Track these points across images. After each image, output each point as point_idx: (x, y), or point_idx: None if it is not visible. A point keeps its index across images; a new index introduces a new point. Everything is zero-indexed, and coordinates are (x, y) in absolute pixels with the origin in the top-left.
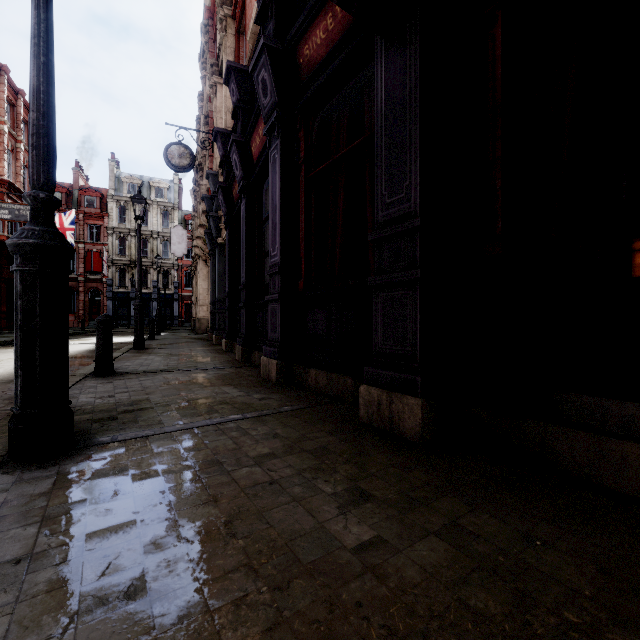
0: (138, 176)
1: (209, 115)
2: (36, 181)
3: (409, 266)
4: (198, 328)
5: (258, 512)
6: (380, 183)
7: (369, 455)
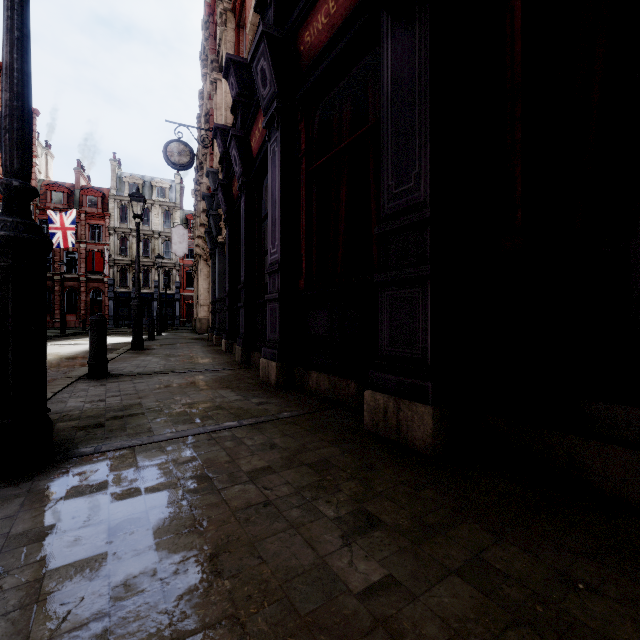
0: (140, 176)
1: (209, 112)
2: (9, 168)
3: (418, 261)
4: (199, 328)
5: (249, 542)
6: (386, 172)
7: (375, 470)
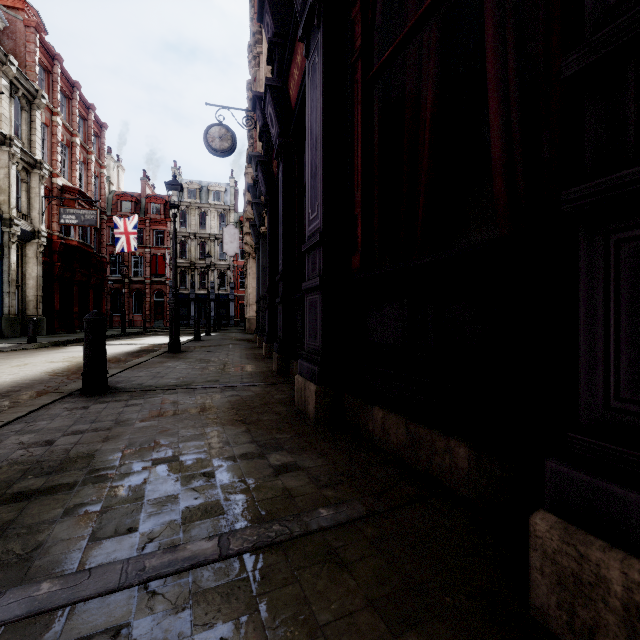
0: (197, 182)
1: None
2: None
3: None
4: (248, 328)
5: None
6: None
7: None
